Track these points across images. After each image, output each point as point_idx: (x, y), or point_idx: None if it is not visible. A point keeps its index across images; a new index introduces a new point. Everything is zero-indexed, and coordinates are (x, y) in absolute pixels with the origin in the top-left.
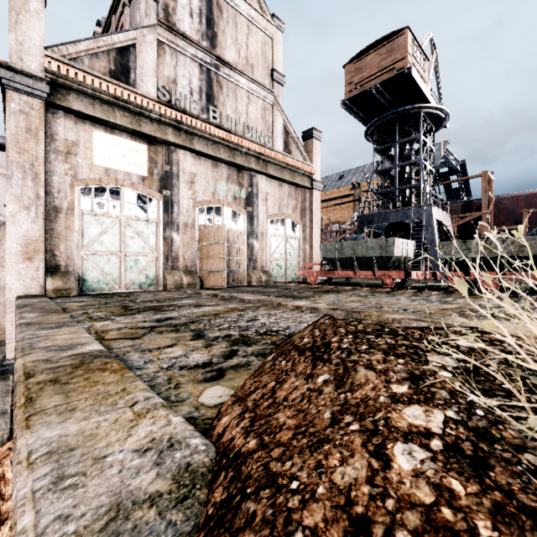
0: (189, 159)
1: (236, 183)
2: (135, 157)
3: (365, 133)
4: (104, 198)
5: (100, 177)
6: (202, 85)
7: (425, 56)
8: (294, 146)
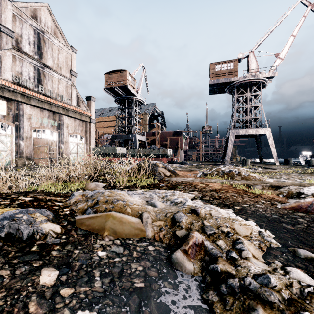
0: (28, 108)
1: (52, 119)
2: (0, 106)
3: (115, 101)
4: None
5: None
6: (35, 75)
7: (135, 79)
8: (81, 103)
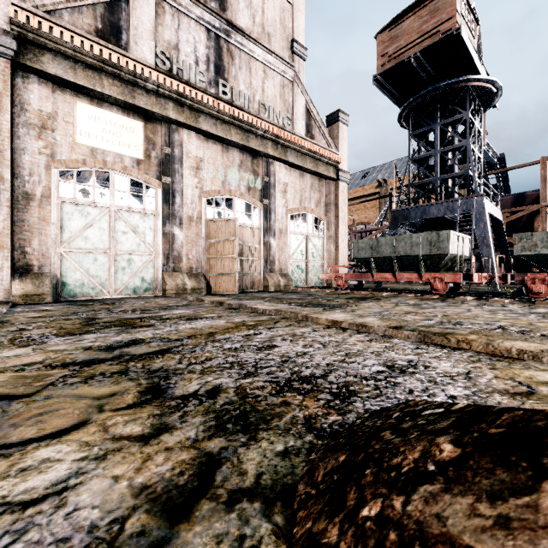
0: (194, 140)
1: (250, 171)
2: (128, 136)
3: (399, 117)
4: (89, 184)
5: (84, 158)
6: (210, 53)
7: (475, 19)
8: (317, 130)
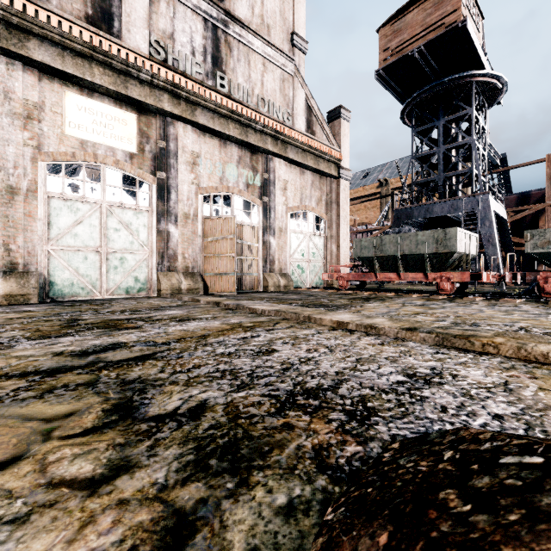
0: (190, 134)
1: (249, 167)
2: (120, 128)
3: (401, 113)
4: (79, 178)
5: (73, 151)
6: (207, 44)
7: (480, 12)
8: (318, 126)
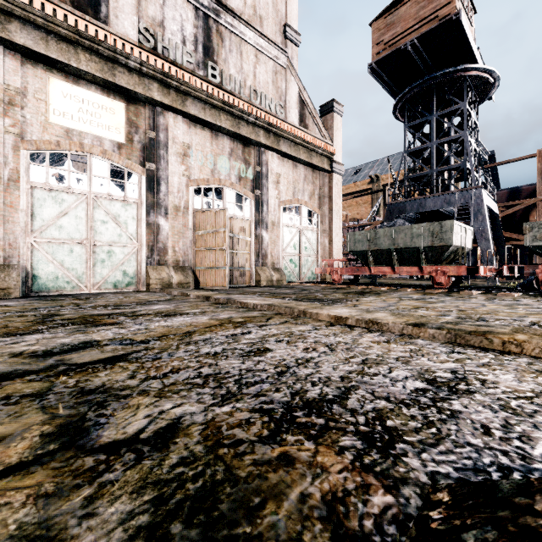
0: (180, 125)
1: (241, 160)
2: (108, 117)
3: (394, 108)
4: (64, 168)
5: (57, 140)
6: (198, 33)
7: (472, 6)
8: (310, 120)
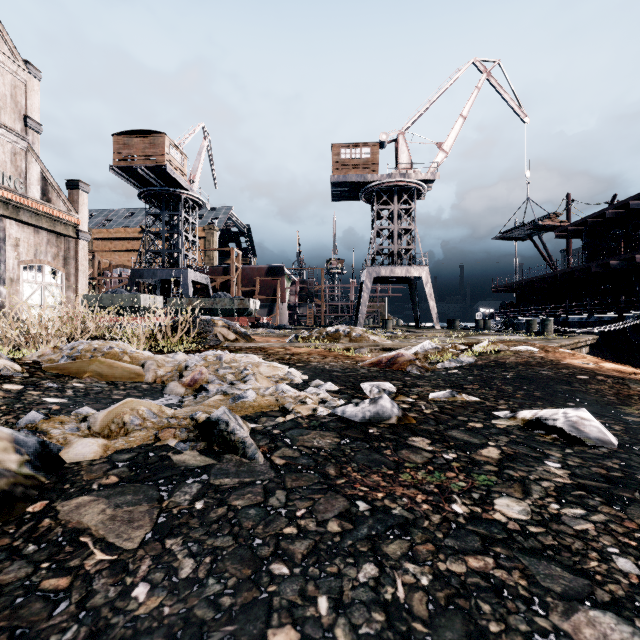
0: None
1: None
2: None
3: (138, 196)
4: None
5: None
6: None
7: (185, 154)
8: (55, 194)
